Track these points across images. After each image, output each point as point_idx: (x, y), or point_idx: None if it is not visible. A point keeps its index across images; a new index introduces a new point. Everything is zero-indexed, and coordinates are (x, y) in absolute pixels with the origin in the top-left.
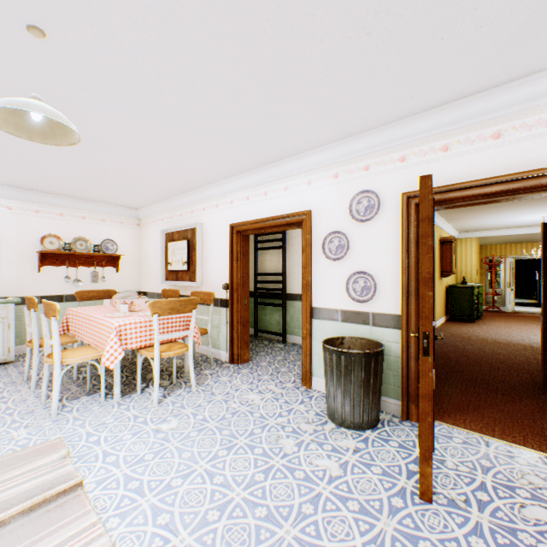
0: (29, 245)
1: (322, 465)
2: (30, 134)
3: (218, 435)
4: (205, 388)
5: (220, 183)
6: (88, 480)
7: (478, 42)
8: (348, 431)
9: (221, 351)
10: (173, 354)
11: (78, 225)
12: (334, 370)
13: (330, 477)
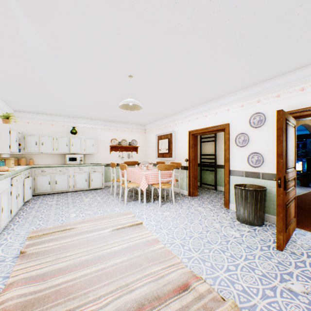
0: (107, 143)
1: (231, 233)
2: (127, 108)
3: (186, 218)
4: (178, 203)
5: (184, 112)
6: (143, 223)
7: (308, 46)
8: (246, 225)
9: (184, 190)
10: (165, 187)
11: (122, 134)
12: (239, 197)
13: (234, 237)
